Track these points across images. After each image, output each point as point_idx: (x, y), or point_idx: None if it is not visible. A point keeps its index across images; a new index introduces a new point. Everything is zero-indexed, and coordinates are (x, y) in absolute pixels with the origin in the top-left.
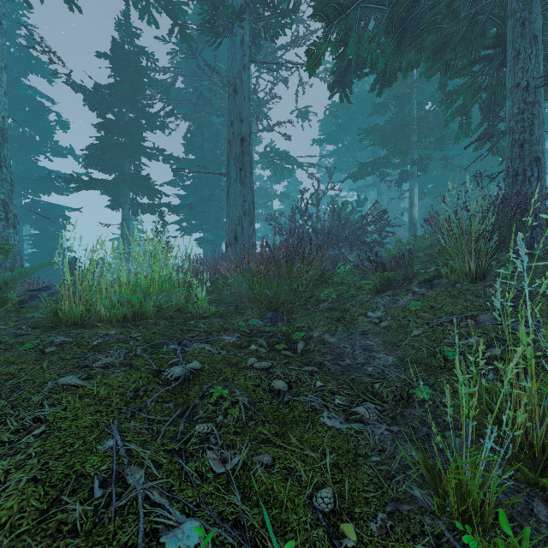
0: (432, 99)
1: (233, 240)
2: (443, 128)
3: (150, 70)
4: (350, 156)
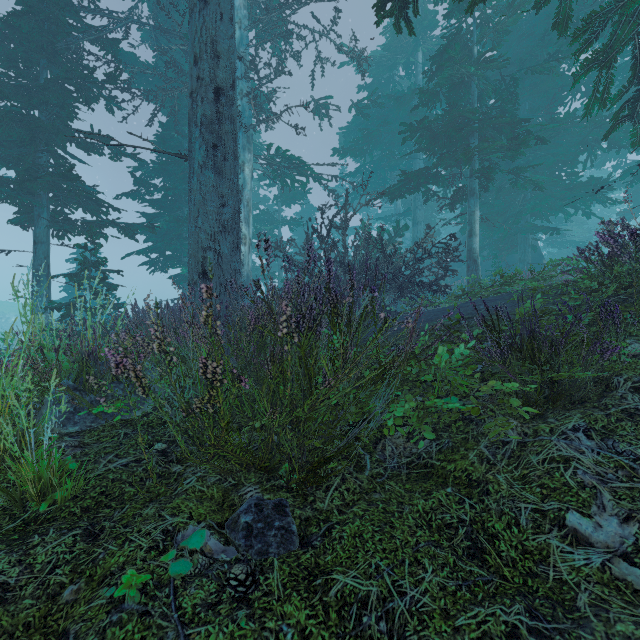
0: (497, 92)
1: (198, 277)
2: (516, 127)
3: (84, 10)
4: (378, 176)
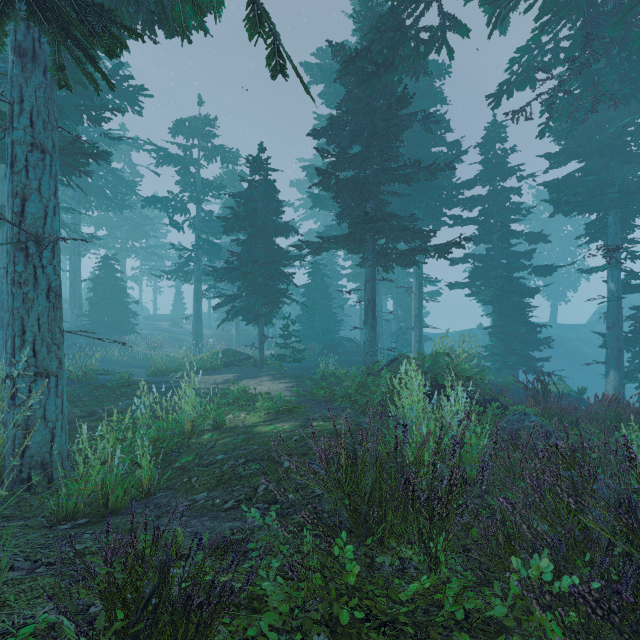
0: None
1: None
2: None
3: None
4: None
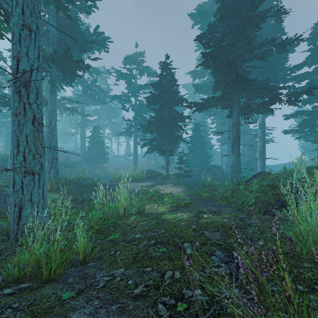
0: None
1: None
2: None
3: None
4: None
